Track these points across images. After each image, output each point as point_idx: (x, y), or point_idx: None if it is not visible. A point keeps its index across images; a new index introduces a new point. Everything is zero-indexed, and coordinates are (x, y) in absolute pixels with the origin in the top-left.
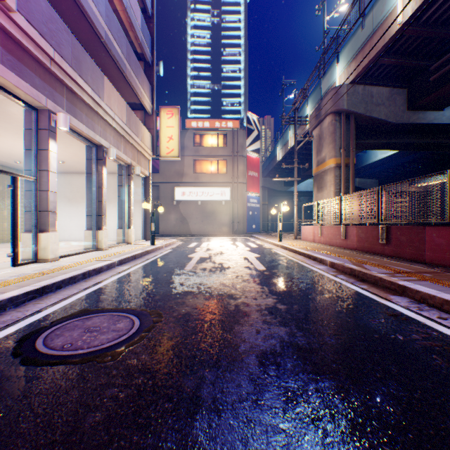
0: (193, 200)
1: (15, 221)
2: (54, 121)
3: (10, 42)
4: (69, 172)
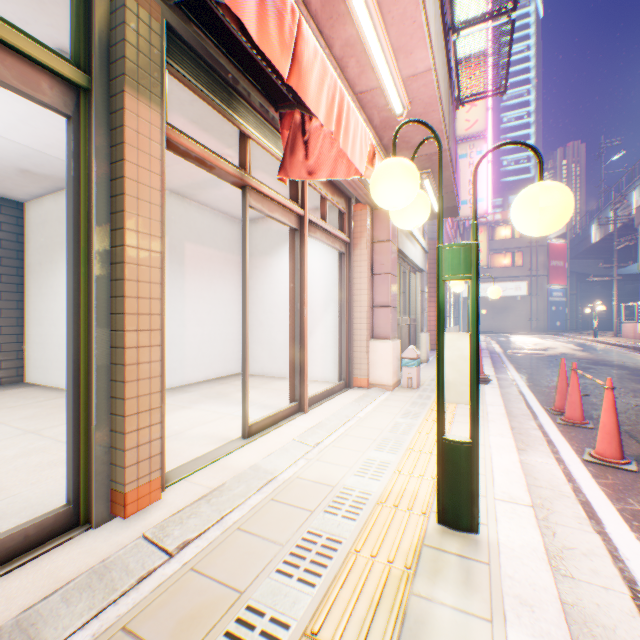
0: (481, 297)
1: None
2: None
3: None
4: None
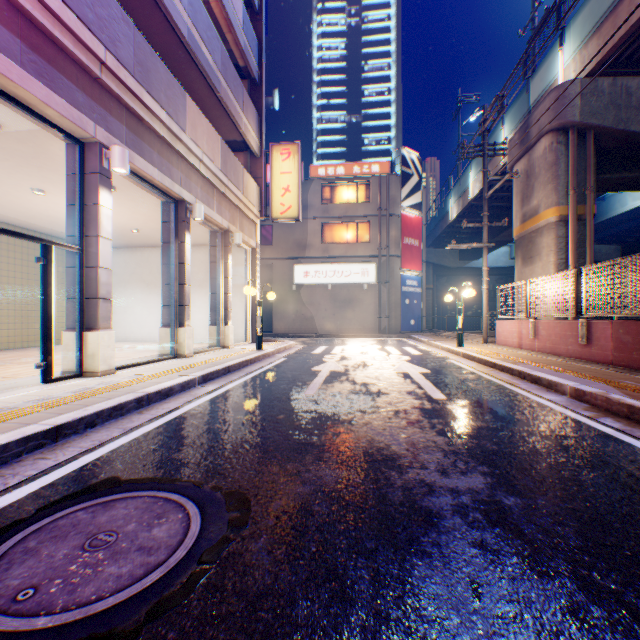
0: (319, 284)
1: (47, 313)
2: (107, 161)
3: (35, 33)
4: (147, 246)
